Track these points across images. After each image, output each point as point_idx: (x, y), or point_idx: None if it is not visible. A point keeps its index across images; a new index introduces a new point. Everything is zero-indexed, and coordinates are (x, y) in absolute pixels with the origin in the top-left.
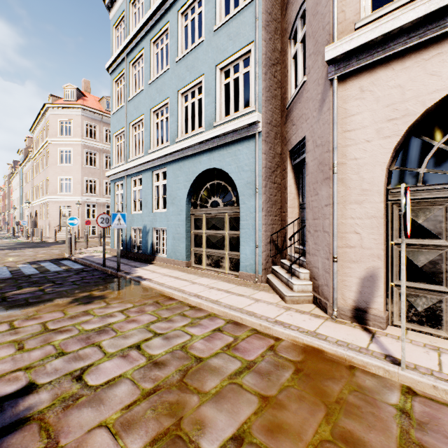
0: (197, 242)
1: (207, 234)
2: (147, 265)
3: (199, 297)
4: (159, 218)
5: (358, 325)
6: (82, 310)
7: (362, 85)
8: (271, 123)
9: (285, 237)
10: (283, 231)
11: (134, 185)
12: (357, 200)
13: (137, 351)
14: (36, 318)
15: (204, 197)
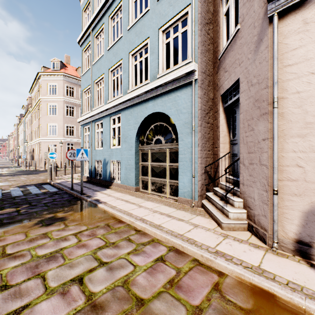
0: (143, 172)
1: (152, 165)
2: (105, 189)
3: (144, 221)
4: (115, 153)
5: (301, 259)
6: (42, 232)
7: (305, 17)
8: (205, 72)
9: (218, 169)
10: (215, 163)
11: (97, 128)
12: (300, 133)
13: (78, 286)
14: (0, 241)
15: (150, 137)
